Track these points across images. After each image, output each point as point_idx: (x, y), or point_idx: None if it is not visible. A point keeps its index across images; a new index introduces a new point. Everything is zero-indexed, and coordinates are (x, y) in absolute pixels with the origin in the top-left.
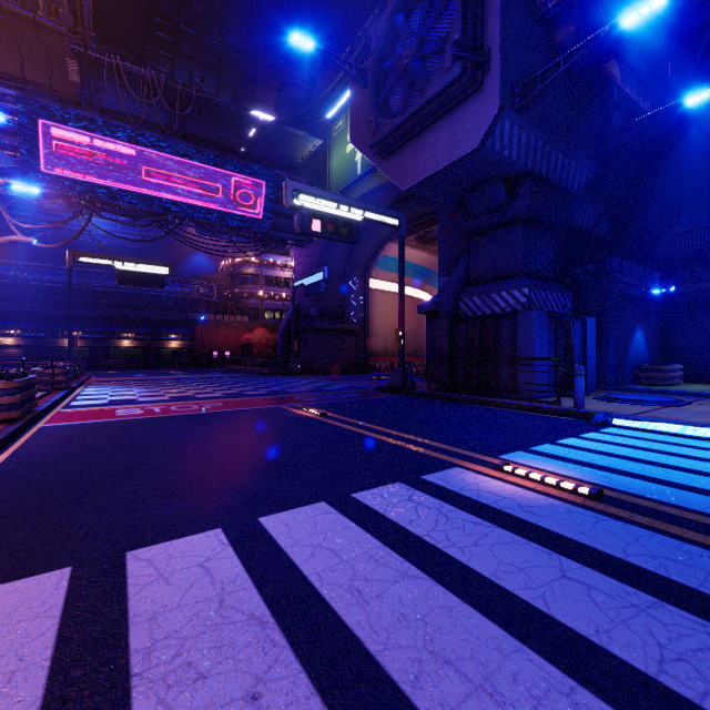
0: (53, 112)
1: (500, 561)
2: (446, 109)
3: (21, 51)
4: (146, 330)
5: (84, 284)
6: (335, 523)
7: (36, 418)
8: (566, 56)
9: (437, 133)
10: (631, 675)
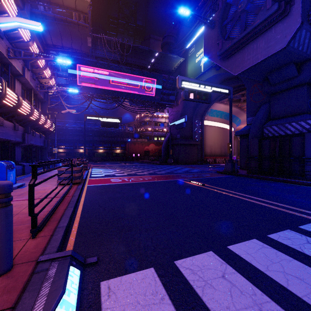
0: (79, 60)
1: None
2: (264, 30)
3: (72, 37)
4: (108, 145)
5: (86, 128)
6: (277, 255)
7: (84, 182)
8: None
9: (257, 43)
10: None
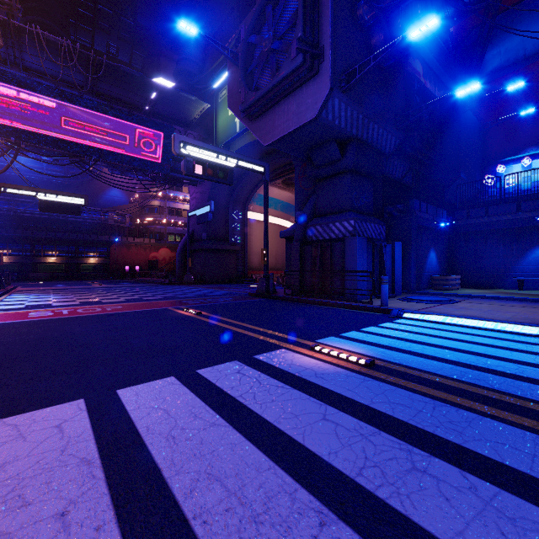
0: None
1: (285, 411)
2: (294, 87)
3: None
4: (69, 249)
5: (13, 211)
6: (175, 391)
7: None
8: (375, 55)
9: (288, 105)
10: (339, 478)
